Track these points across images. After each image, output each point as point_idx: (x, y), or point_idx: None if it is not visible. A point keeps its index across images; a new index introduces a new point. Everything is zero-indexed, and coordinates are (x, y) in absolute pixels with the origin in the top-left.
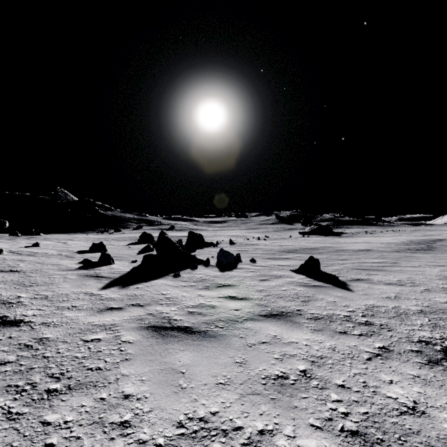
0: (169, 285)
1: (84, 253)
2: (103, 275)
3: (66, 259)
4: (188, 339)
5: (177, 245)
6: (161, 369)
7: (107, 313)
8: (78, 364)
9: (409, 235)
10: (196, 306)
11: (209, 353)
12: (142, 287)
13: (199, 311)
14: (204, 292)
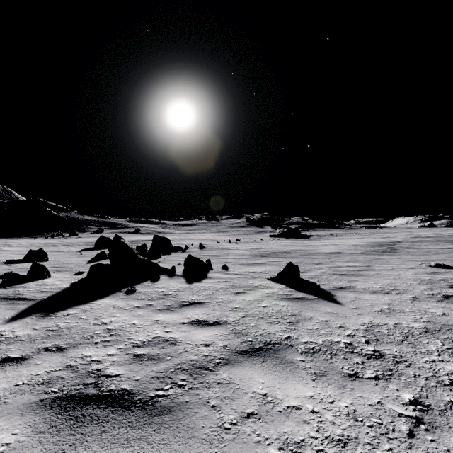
0: (116, 307)
1: (14, 263)
2: (23, 296)
3: None
4: (120, 424)
5: (135, 252)
6: None
7: None
8: None
9: (370, 237)
10: (148, 342)
11: None
12: (75, 313)
13: (151, 353)
14: (163, 315)
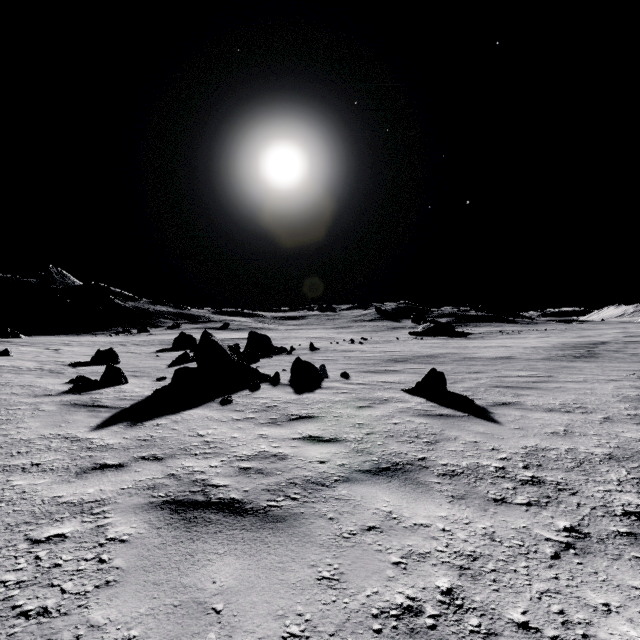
0: (212, 418)
1: (81, 365)
2: (103, 403)
3: (49, 376)
4: (234, 526)
5: (229, 353)
6: (174, 606)
7: (94, 476)
8: (1, 603)
9: (560, 336)
10: (254, 456)
11: (272, 557)
12: (166, 423)
13: (258, 467)
14: (268, 429)
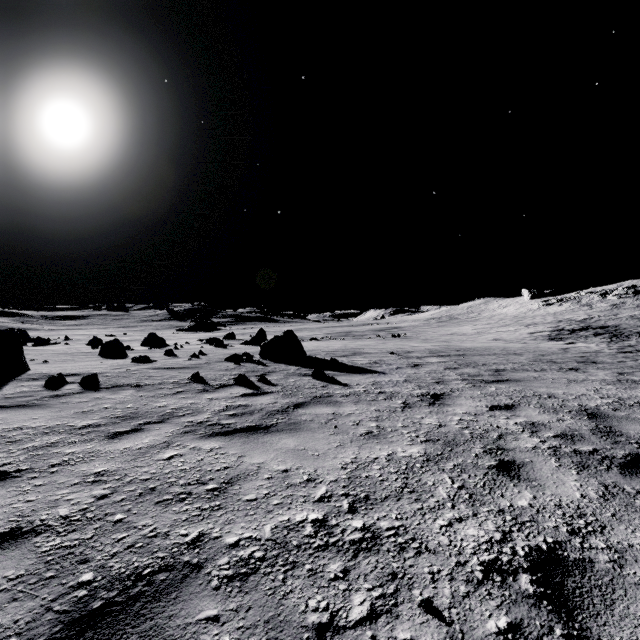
0: None
1: None
2: None
3: None
4: None
5: None
6: None
7: None
8: None
9: None
10: None
11: None
12: None
13: None
14: None
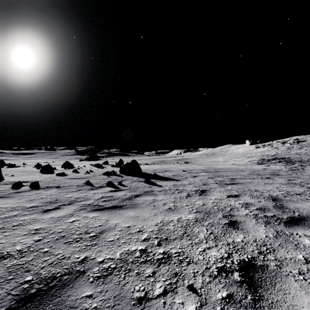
0: None
1: None
2: None
3: None
4: None
5: None
6: None
7: None
8: None
9: None
10: None
11: None
12: None
13: None
14: None
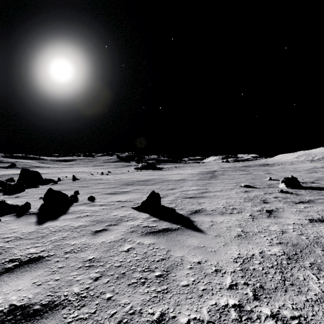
0: None
1: None
2: None
3: None
4: None
5: None
6: None
7: None
8: None
9: (199, 168)
10: None
11: None
12: None
13: None
14: None
